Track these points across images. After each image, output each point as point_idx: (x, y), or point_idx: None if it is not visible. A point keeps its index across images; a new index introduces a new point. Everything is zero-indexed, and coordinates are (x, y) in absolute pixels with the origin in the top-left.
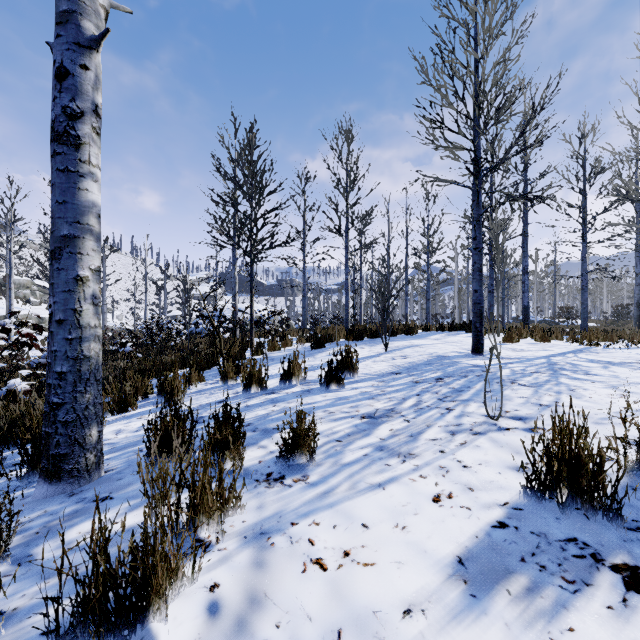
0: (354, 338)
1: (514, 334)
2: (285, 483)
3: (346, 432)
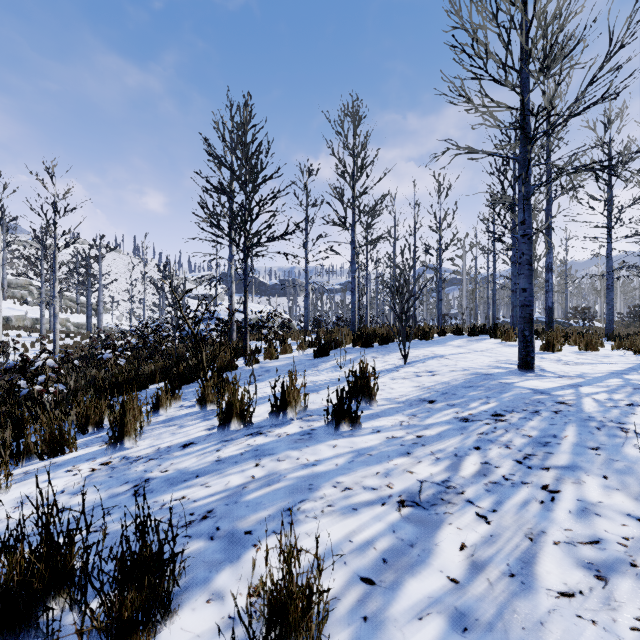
0: (363, 344)
1: (555, 341)
2: None
3: (378, 549)
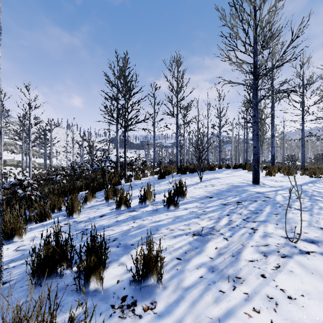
0: (181, 173)
1: (272, 171)
2: (136, 312)
3: (183, 249)
